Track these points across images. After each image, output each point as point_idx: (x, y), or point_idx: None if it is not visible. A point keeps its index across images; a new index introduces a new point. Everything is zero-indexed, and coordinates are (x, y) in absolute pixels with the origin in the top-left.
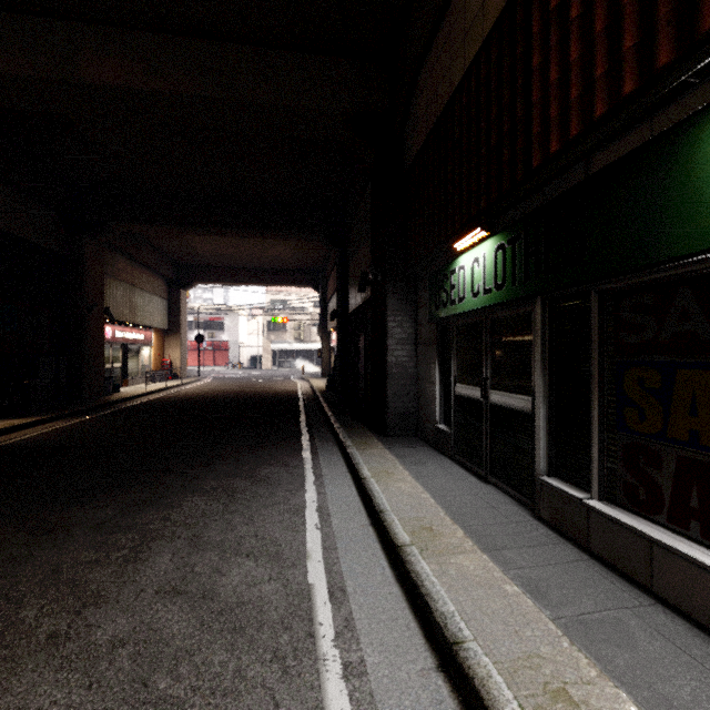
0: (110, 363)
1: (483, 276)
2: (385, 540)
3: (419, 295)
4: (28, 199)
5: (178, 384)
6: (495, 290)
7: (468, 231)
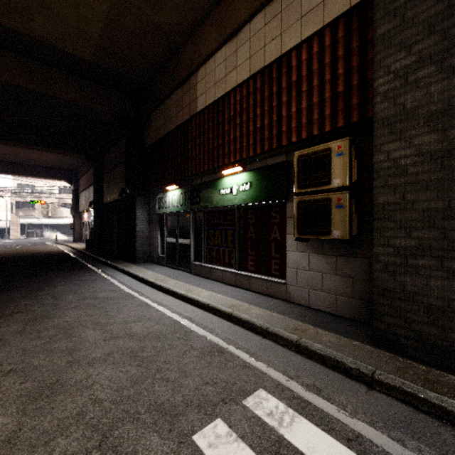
0: None
1: (176, 201)
2: (147, 283)
3: (151, 202)
4: None
5: None
6: (180, 206)
7: (171, 185)
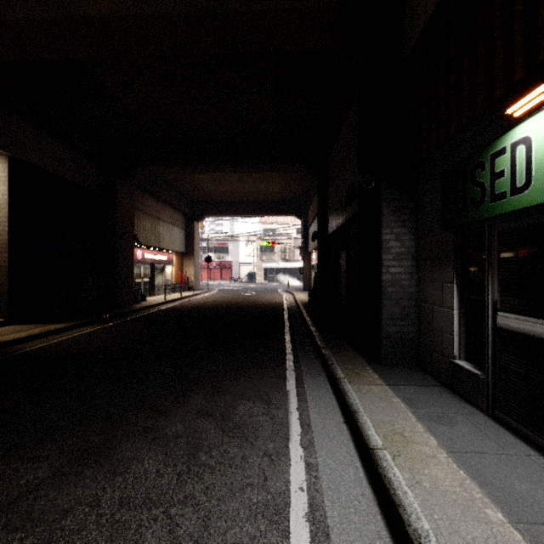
0: (141, 278)
1: None
2: None
3: (422, 202)
4: (75, 150)
5: (190, 295)
6: None
7: None
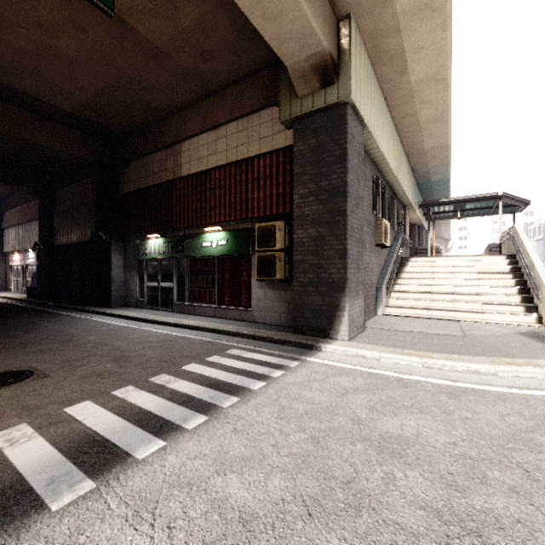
0: None
1: (159, 249)
2: (137, 320)
3: (127, 247)
4: None
5: None
6: (163, 254)
7: (154, 234)
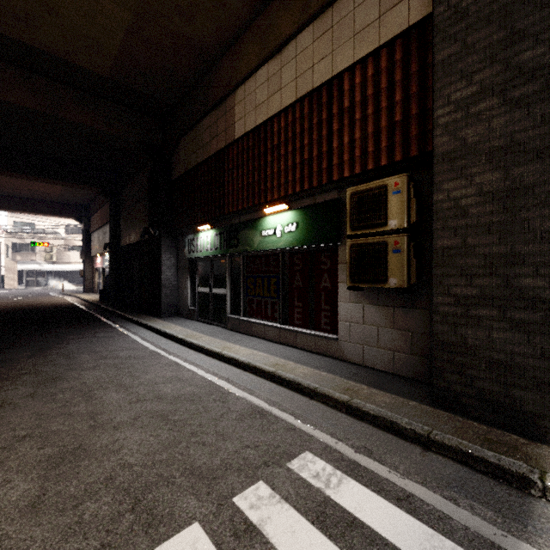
0: None
1: (210, 244)
2: (176, 341)
3: (179, 244)
4: None
5: None
6: (214, 250)
7: (204, 225)
